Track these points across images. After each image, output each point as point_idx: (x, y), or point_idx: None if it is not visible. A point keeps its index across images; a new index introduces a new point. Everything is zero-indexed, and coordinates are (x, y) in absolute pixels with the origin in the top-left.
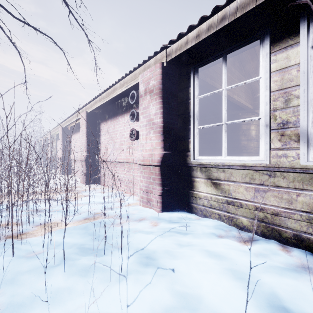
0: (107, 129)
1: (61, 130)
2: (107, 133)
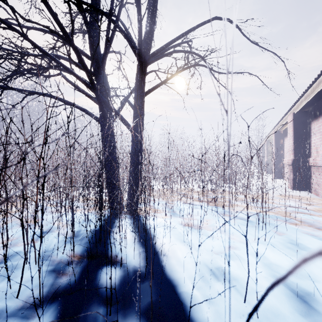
0: (318, 128)
1: (273, 135)
2: (318, 133)
